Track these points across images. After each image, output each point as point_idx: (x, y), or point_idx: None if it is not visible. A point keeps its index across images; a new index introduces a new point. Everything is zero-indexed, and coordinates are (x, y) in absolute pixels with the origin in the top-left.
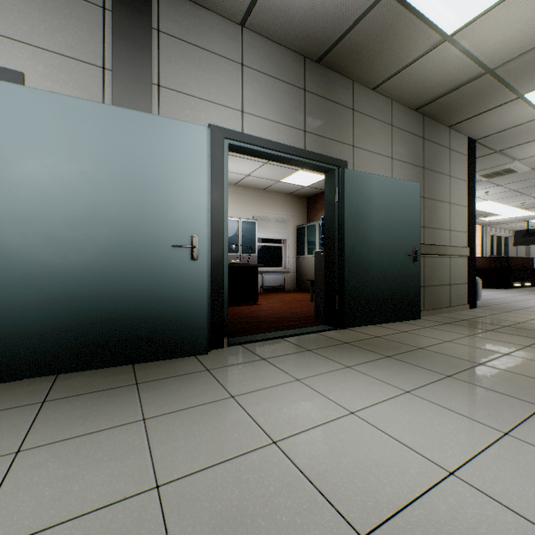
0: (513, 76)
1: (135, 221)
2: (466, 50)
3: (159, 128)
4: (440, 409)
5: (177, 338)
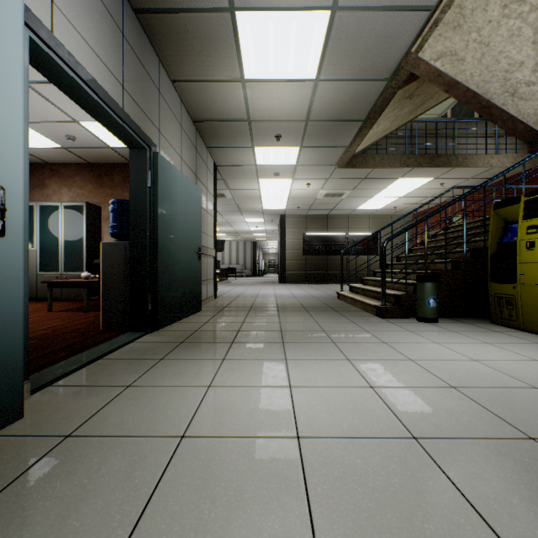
0: (257, 132)
1: None
2: (247, 98)
3: None
4: (314, 361)
5: None
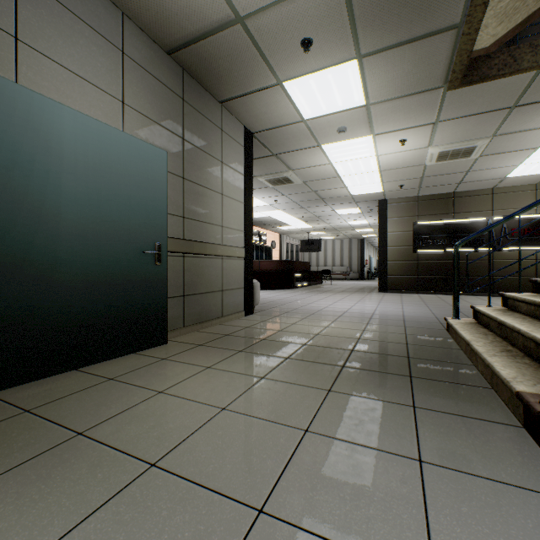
0: (268, 44)
1: None
2: None
3: None
4: None
5: None
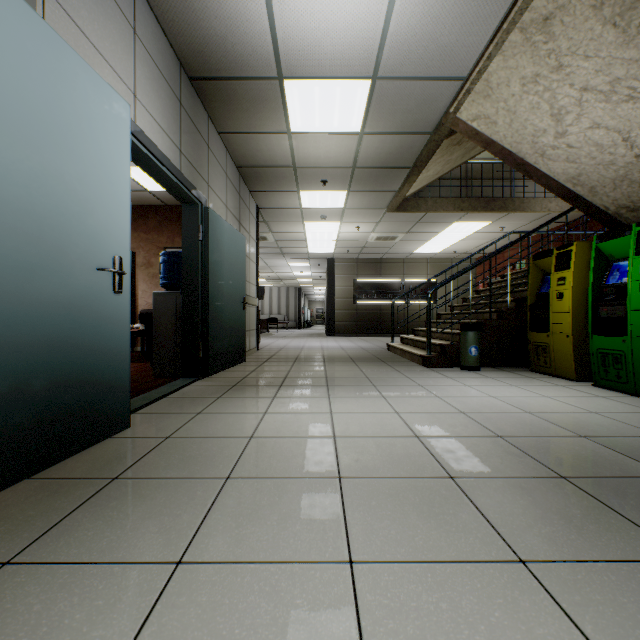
0: (303, 177)
1: (45, 217)
2: (293, 147)
3: (77, 72)
4: (354, 398)
5: (99, 413)
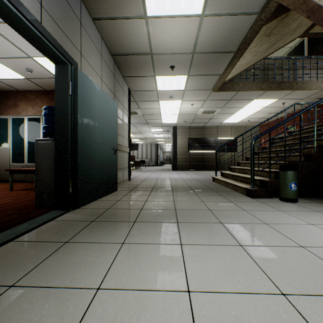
0: (157, 63)
1: None
2: (149, 33)
3: None
4: (208, 247)
5: None
